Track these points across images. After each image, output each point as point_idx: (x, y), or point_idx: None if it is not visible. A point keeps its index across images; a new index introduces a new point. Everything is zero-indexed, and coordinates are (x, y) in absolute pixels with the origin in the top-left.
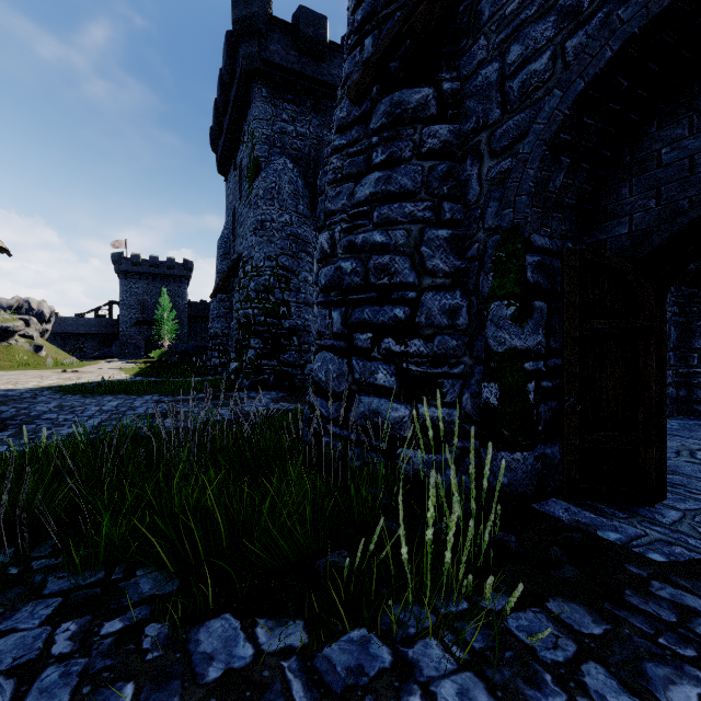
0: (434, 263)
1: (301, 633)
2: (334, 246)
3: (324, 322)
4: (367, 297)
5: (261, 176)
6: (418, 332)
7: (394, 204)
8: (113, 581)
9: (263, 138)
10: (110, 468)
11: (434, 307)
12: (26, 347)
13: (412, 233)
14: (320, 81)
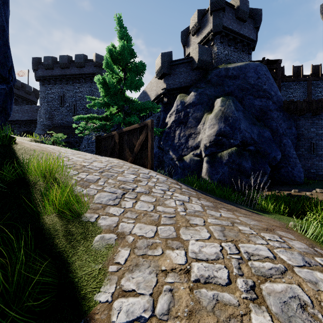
0: None
1: None
2: None
3: None
4: None
5: None
6: None
7: None
8: None
9: None
10: None
11: None
12: None
13: None
14: None
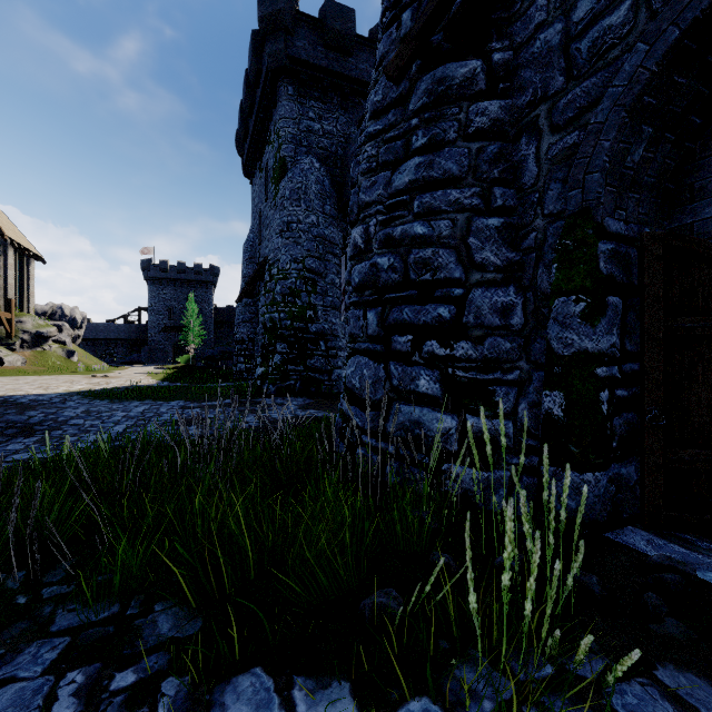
0: (483, 256)
1: (348, 700)
2: (369, 241)
3: (358, 324)
4: (406, 295)
5: (287, 177)
6: (466, 333)
7: (437, 191)
8: (128, 617)
9: (289, 137)
10: (132, 479)
11: (484, 305)
12: (59, 353)
13: (458, 223)
14: (347, 77)
